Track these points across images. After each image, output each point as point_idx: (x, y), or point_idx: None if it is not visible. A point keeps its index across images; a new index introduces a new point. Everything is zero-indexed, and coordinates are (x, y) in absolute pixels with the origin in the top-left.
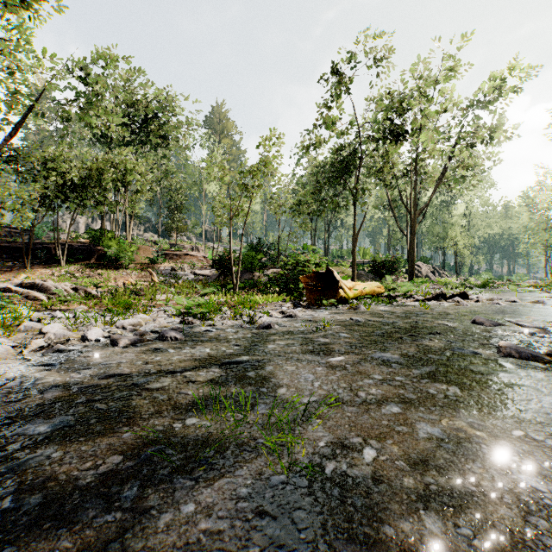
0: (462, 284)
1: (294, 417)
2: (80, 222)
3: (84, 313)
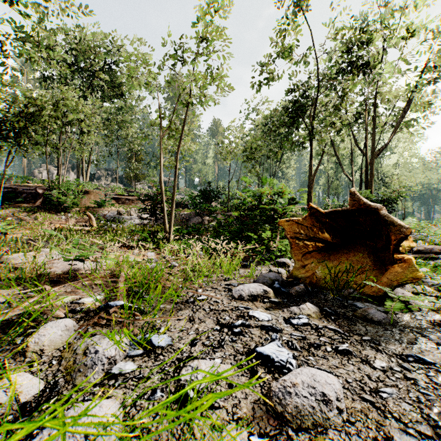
0: None
1: None
2: (54, 173)
3: None
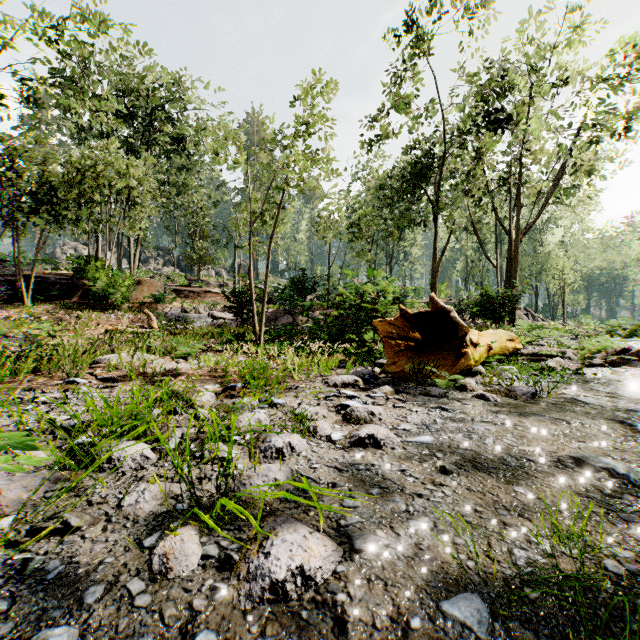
0: (607, 331)
1: None
2: (84, 253)
3: None
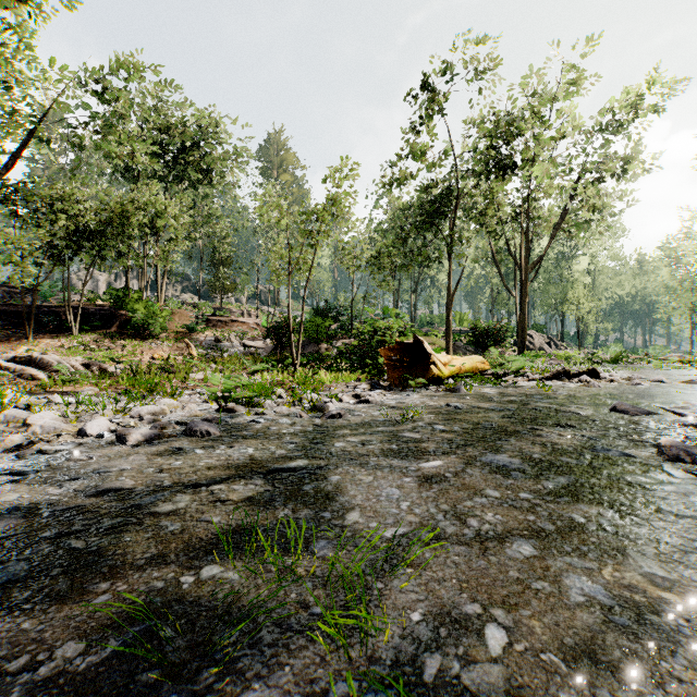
0: (589, 358)
1: (371, 563)
2: (100, 279)
3: (94, 397)
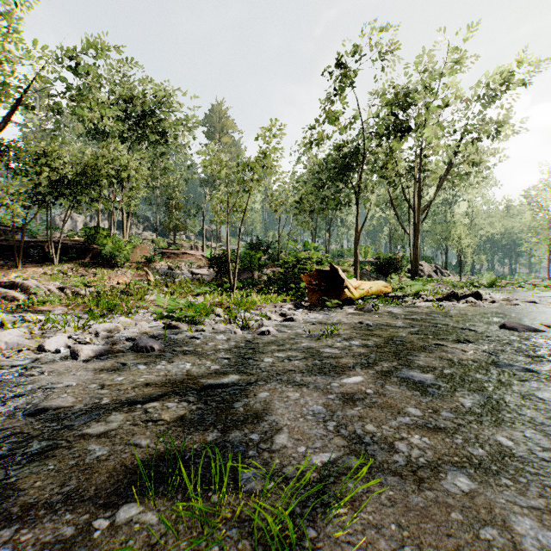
0: (470, 283)
1: (301, 500)
2: (78, 220)
3: (63, 315)
